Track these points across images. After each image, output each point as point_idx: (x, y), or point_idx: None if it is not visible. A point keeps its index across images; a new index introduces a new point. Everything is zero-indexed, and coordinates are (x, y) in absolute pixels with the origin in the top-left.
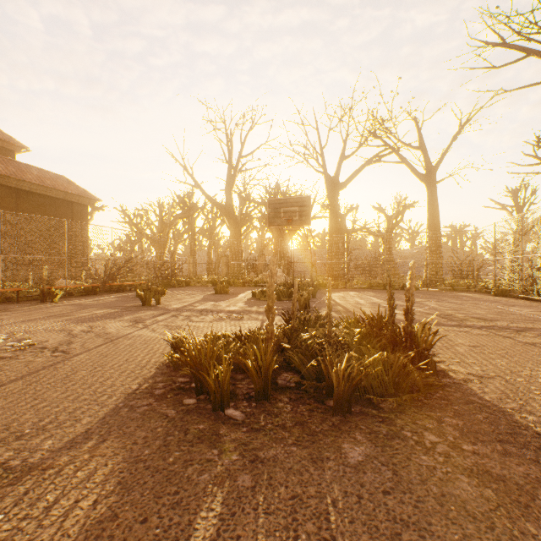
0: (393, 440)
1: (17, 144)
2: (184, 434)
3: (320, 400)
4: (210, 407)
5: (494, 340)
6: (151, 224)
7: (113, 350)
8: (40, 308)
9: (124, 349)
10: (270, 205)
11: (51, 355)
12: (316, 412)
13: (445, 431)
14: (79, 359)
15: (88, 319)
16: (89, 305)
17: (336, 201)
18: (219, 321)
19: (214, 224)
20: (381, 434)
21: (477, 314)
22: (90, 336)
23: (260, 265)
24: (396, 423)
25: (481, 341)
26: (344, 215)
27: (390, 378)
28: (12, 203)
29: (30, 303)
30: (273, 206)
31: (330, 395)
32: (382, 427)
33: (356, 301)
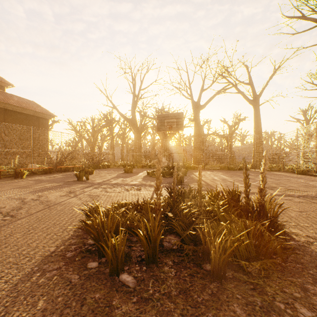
0: (270, 315)
1: (6, 83)
2: (80, 305)
3: (198, 263)
4: (108, 271)
5: (312, 206)
6: (87, 131)
7: (47, 214)
8: (12, 182)
9: (55, 214)
10: (158, 118)
11: (1, 219)
12: (196, 277)
13: (313, 302)
14: (20, 223)
15: (39, 190)
16: (43, 180)
17: (198, 116)
18: (124, 192)
19: (125, 131)
20: (257, 306)
21: (292, 186)
22: (36, 203)
23: (152, 155)
24: (267, 291)
25: (303, 207)
26: (202, 125)
27: (252, 243)
28: (1, 117)
29: (7, 179)
30: (160, 119)
31: (206, 258)
32: (256, 296)
33: (212, 177)
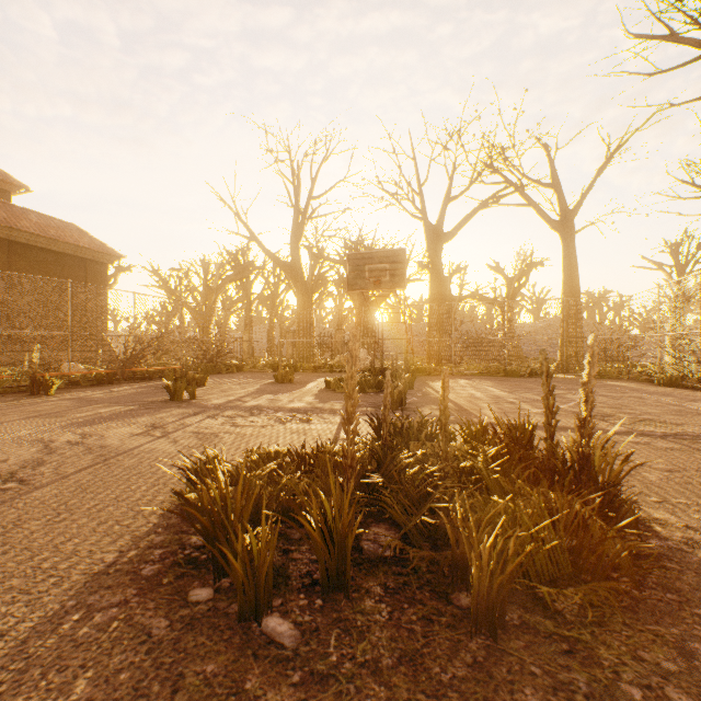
0: None
1: (13, 183)
2: (171, 691)
3: (442, 591)
4: (235, 609)
5: (695, 459)
6: (194, 289)
7: (101, 477)
8: (24, 404)
9: (119, 476)
10: (351, 261)
11: None
12: (437, 623)
13: None
14: (38, 496)
15: (84, 423)
16: (95, 400)
17: (439, 258)
18: (275, 426)
19: (277, 289)
20: (579, 694)
21: (648, 413)
22: (76, 451)
23: (338, 343)
24: (600, 656)
25: (676, 460)
26: (448, 277)
27: (564, 544)
28: (2, 260)
29: (13, 397)
30: (354, 263)
31: (459, 579)
32: (575, 670)
33: (470, 393)
